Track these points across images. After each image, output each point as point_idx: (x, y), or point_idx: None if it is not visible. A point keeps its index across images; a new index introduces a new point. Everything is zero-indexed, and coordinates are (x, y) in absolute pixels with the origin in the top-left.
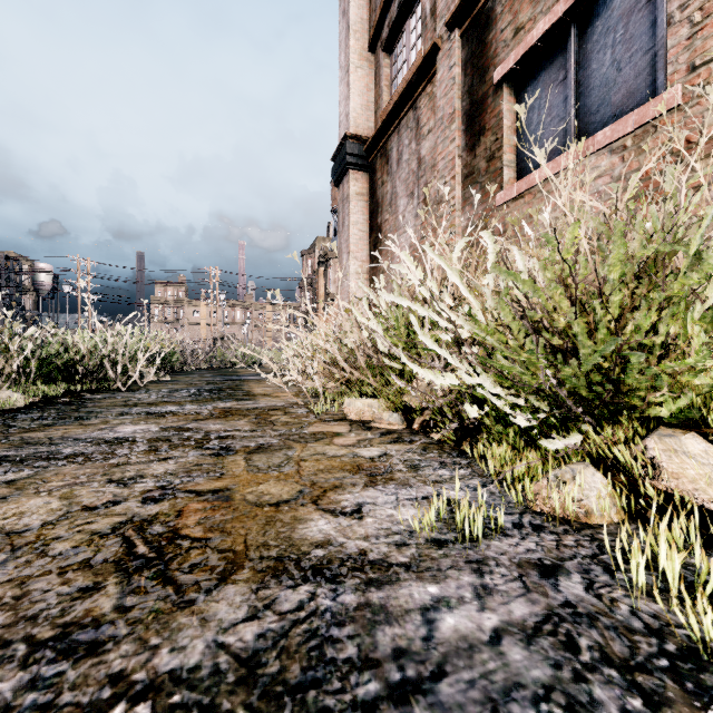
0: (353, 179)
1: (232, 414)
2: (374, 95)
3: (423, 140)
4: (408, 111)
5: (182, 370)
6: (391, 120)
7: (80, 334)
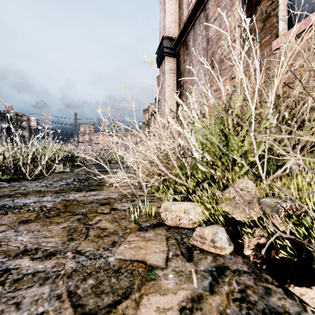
0: (167, 61)
1: (64, 212)
2: (179, 15)
3: (210, 27)
4: (200, 14)
5: (83, 164)
6: (189, 22)
7: (6, 146)
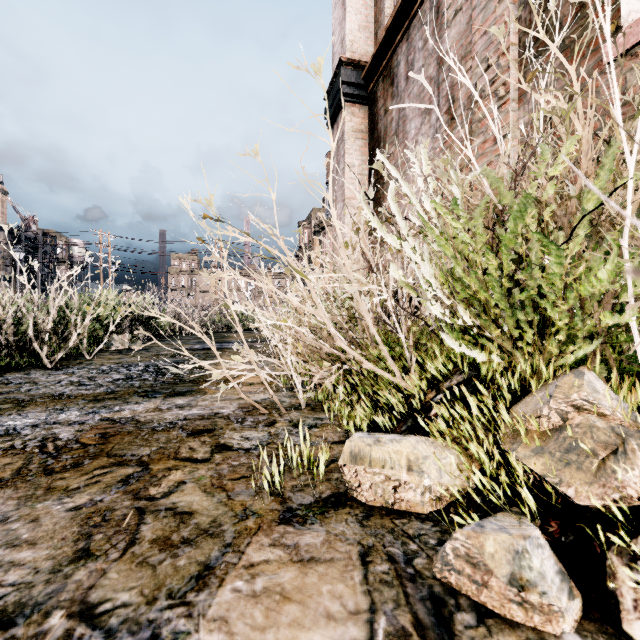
0: (349, 114)
1: (95, 456)
2: (374, 13)
3: (447, 29)
4: (422, 3)
5: (175, 334)
6: (398, 25)
7: None
